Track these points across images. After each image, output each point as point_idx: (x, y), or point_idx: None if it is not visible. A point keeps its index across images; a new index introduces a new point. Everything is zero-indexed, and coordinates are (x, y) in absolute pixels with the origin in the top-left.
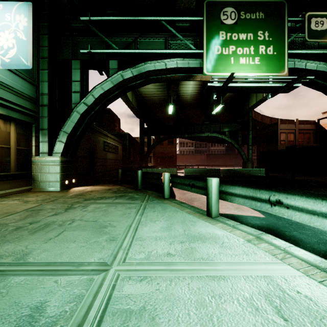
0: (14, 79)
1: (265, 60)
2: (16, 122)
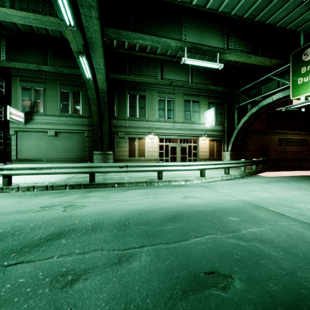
0: (215, 127)
1: None
2: (216, 141)
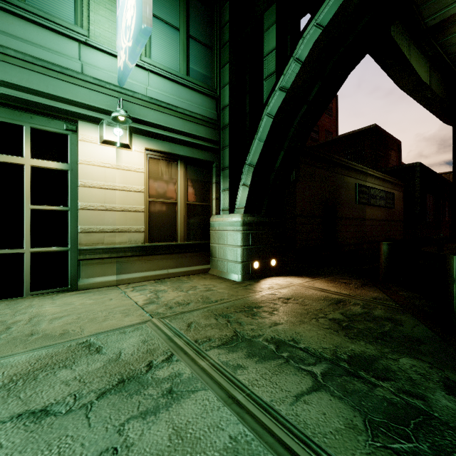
0: (178, 93)
1: None
2: (186, 163)
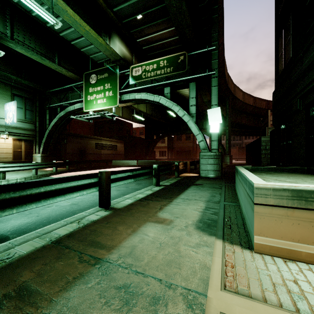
0: (22, 124)
1: (108, 99)
2: (25, 141)
